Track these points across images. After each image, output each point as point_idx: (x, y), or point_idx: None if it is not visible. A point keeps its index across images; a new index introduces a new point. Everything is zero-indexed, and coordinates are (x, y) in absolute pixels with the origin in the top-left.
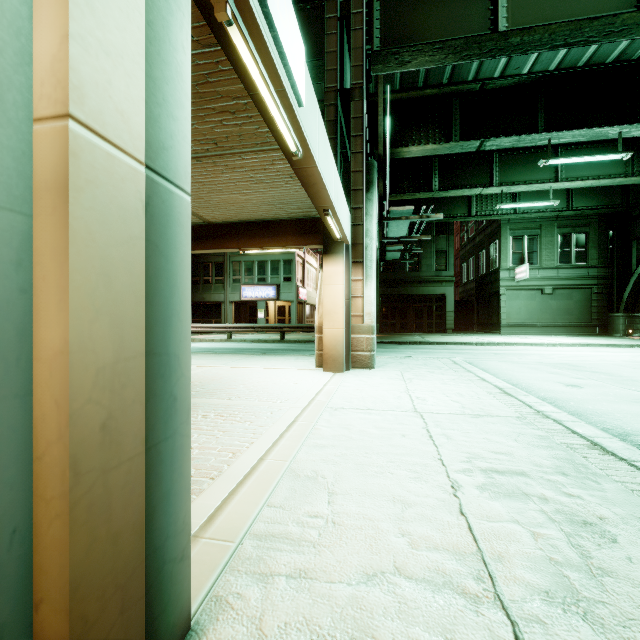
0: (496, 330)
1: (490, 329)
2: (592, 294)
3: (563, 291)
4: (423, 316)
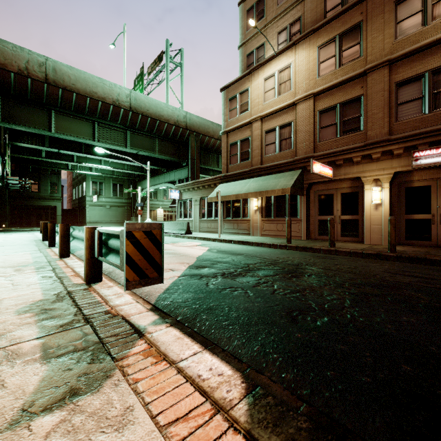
0: (85, 225)
1: (83, 224)
2: (125, 209)
3: (114, 208)
4: (43, 217)
